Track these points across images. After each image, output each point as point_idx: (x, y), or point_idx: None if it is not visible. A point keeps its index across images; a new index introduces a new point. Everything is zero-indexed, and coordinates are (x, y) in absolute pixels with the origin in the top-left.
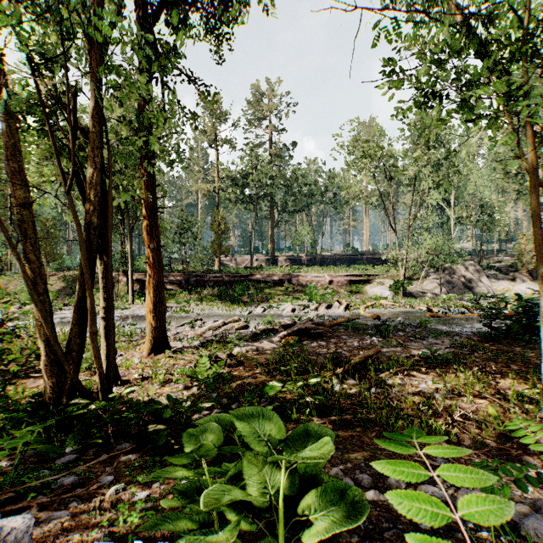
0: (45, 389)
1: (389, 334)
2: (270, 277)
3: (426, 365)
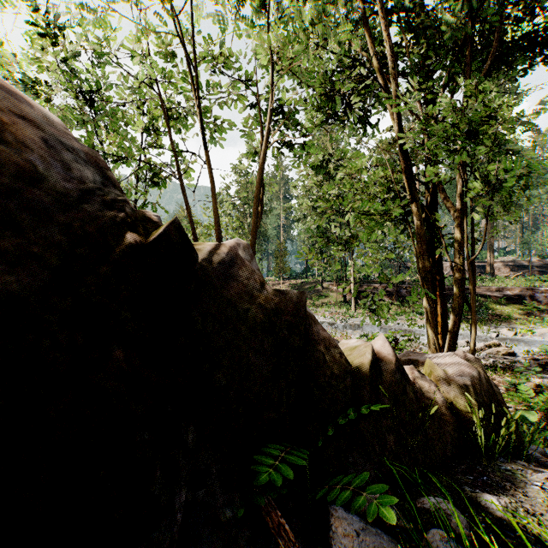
0: None
1: None
2: (499, 291)
3: None
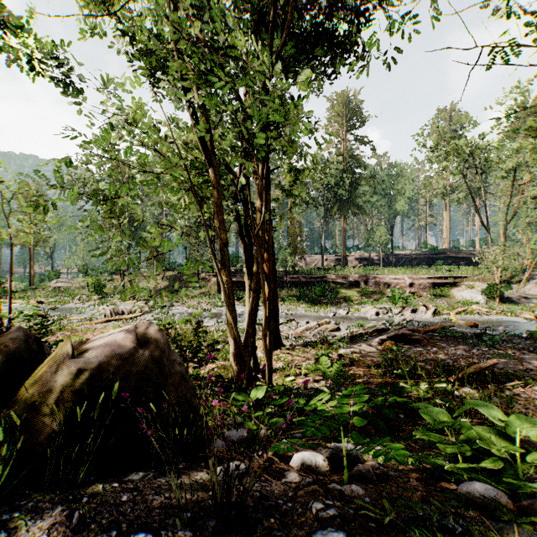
0: (232, 372)
1: (495, 345)
2: (345, 278)
3: None
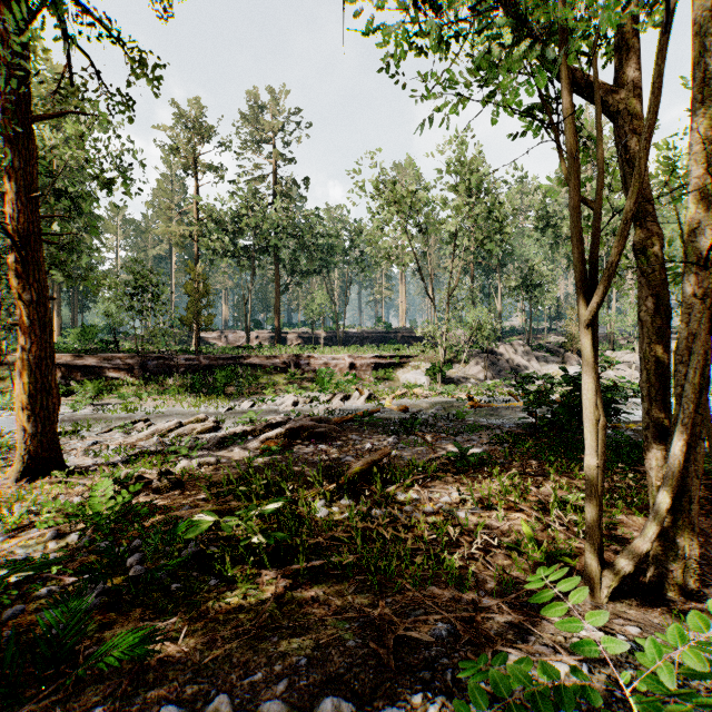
0: None
1: (415, 431)
2: (270, 359)
3: (454, 469)
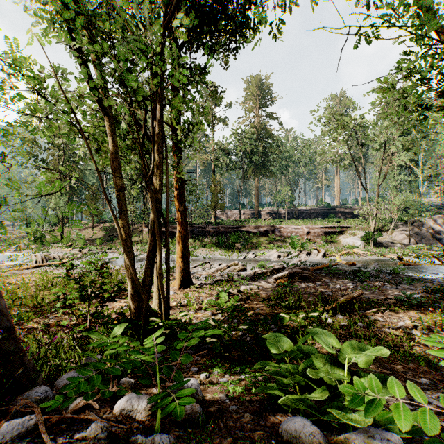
0: (130, 310)
1: (366, 279)
2: (256, 228)
3: (402, 306)
